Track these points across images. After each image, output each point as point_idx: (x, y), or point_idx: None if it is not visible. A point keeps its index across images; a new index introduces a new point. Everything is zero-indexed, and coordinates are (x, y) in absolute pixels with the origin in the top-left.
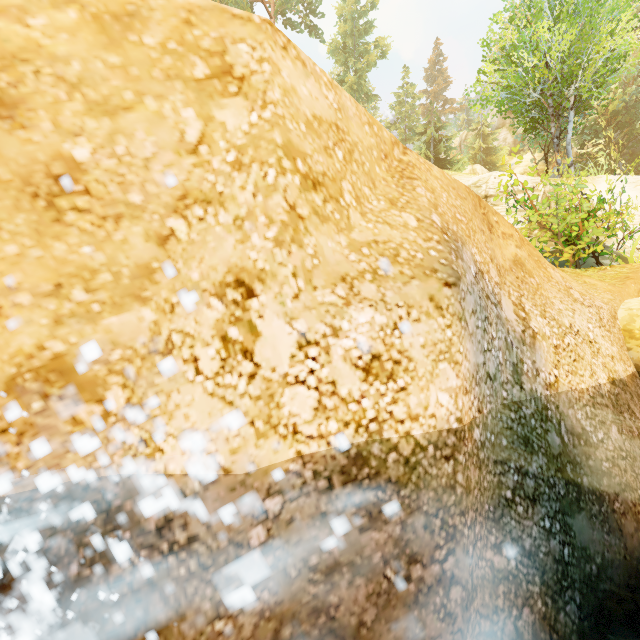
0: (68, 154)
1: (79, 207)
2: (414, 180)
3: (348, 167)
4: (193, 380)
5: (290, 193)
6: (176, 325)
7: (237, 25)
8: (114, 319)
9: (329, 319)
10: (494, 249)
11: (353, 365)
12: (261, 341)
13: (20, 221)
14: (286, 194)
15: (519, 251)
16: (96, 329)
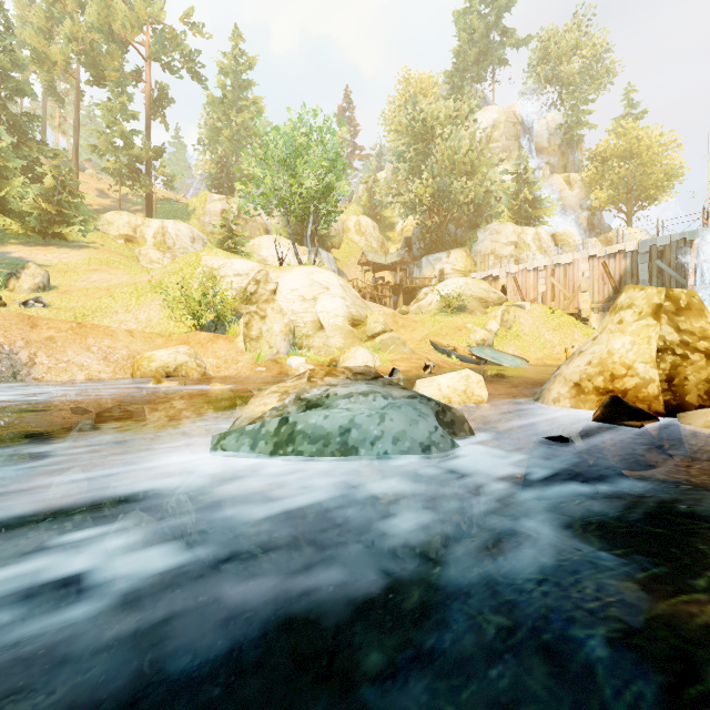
0: None
1: None
2: None
3: None
4: None
5: None
6: None
7: None
8: None
9: None
10: (31, 335)
11: None
12: None
13: None
14: None
15: (56, 334)
16: None
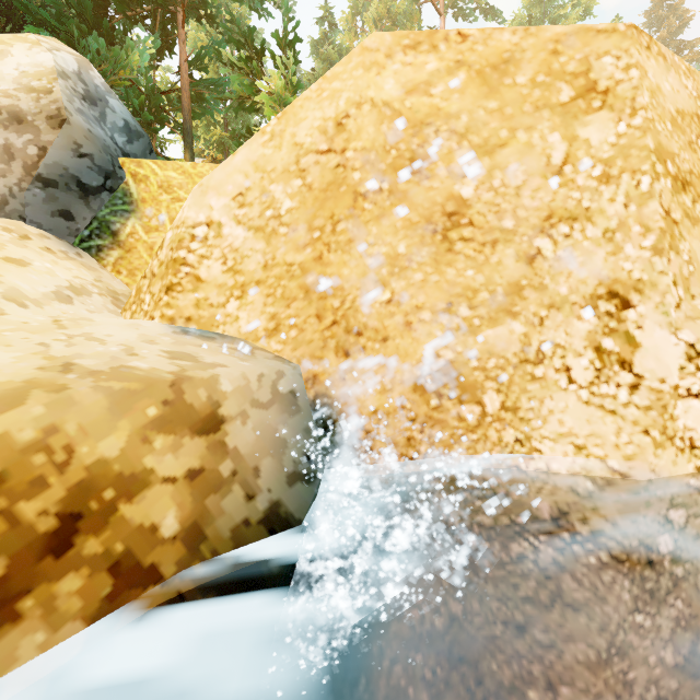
0: (457, 194)
1: (464, 237)
2: None
3: None
4: (566, 388)
5: (664, 198)
6: (545, 337)
7: (601, 40)
8: (490, 332)
9: None
10: None
11: None
12: (640, 352)
13: (424, 254)
14: (661, 200)
15: None
16: (476, 340)
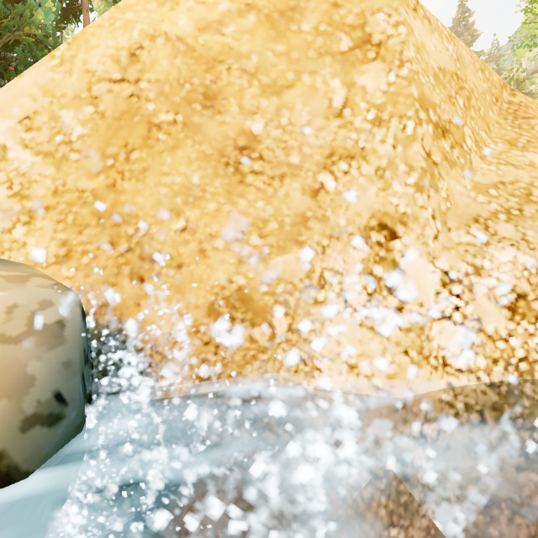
0: (248, 129)
1: (255, 170)
2: (530, 119)
3: (467, 113)
4: (343, 311)
5: (426, 141)
6: (327, 264)
7: None
8: (279, 259)
9: (470, 258)
10: None
11: (497, 303)
12: (404, 278)
13: (217, 184)
14: (423, 143)
15: None
16: (266, 267)
